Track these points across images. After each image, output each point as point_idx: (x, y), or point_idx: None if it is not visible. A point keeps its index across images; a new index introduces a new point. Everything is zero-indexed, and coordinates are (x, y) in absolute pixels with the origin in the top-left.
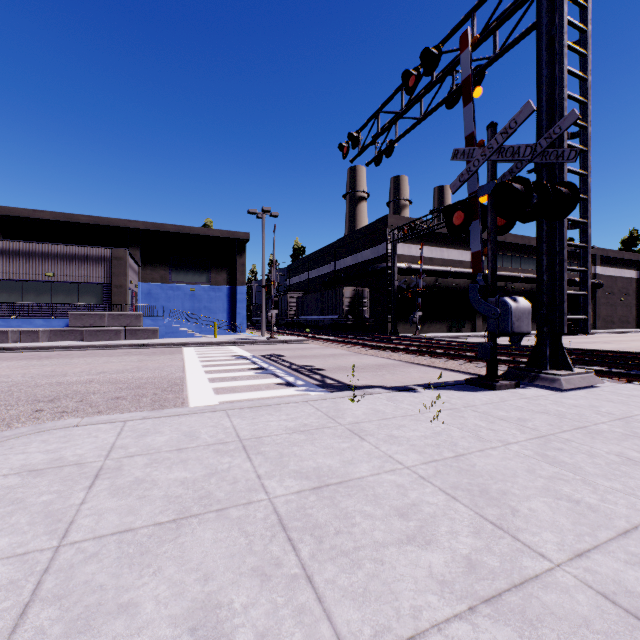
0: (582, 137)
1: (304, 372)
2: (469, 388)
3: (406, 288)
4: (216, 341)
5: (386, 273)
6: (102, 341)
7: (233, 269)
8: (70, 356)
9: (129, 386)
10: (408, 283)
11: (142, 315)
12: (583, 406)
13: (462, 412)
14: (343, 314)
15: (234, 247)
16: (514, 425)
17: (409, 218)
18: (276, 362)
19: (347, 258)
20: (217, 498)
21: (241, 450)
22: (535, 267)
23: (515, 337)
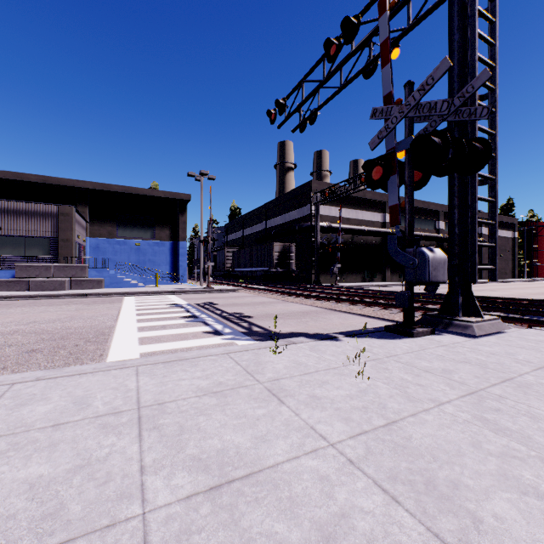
0: (490, 99)
1: (233, 320)
2: (388, 335)
3: (327, 244)
4: (156, 290)
5: (310, 231)
6: (47, 291)
7: (175, 226)
8: (9, 306)
9: (53, 337)
10: (329, 240)
11: (87, 267)
12: (500, 354)
13: (386, 363)
14: (273, 266)
15: (176, 207)
16: (441, 378)
17: (330, 184)
18: (208, 310)
19: (277, 218)
20: (67, 517)
21: (134, 424)
22: (433, 227)
23: (430, 286)
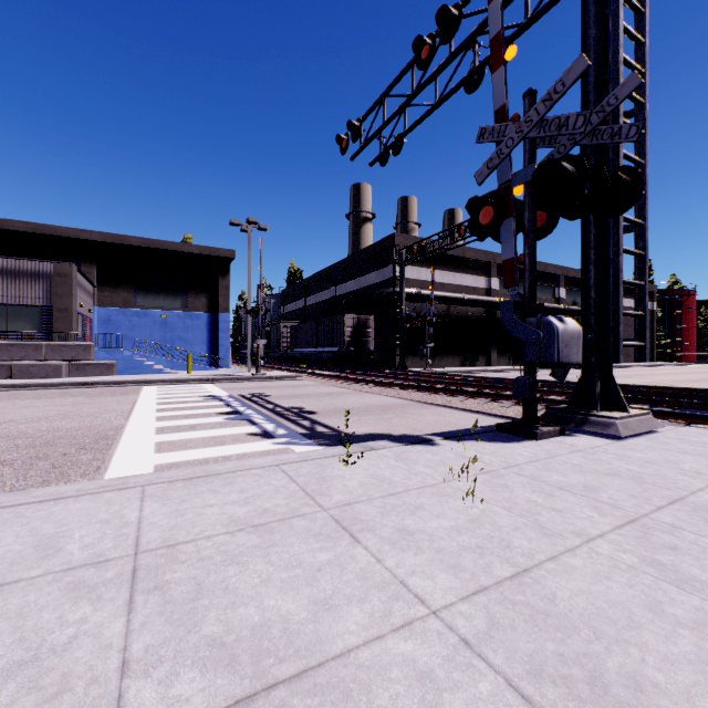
0: (638, 117)
1: (290, 417)
2: (502, 437)
3: (415, 317)
4: (188, 378)
5: (393, 299)
6: (37, 379)
7: (215, 292)
8: None
9: (32, 442)
10: (418, 311)
11: (93, 346)
12: (658, 462)
13: (503, 477)
14: (344, 346)
15: (216, 266)
16: (584, 499)
17: (419, 238)
18: (257, 404)
19: (349, 282)
20: None
21: (124, 581)
22: (552, 296)
23: (559, 369)
